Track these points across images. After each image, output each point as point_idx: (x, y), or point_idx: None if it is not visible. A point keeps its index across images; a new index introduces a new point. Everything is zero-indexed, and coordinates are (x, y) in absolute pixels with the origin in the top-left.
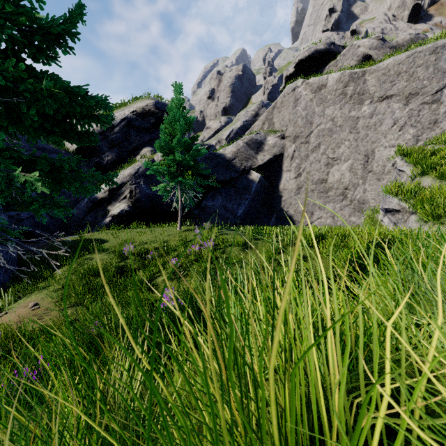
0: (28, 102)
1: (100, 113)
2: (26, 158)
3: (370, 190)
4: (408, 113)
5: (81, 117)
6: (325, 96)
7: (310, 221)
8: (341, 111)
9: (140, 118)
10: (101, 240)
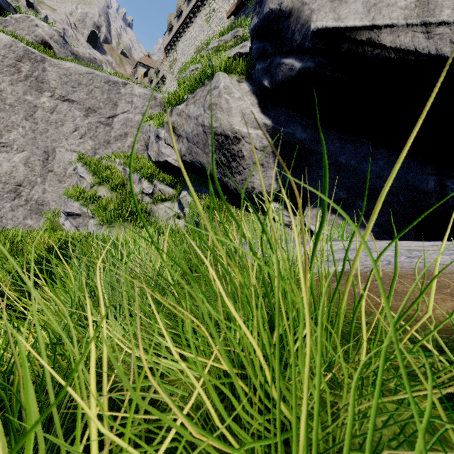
0: None
1: None
2: None
3: (51, 191)
4: (88, 125)
5: None
6: None
7: None
8: (13, 88)
9: None
10: None
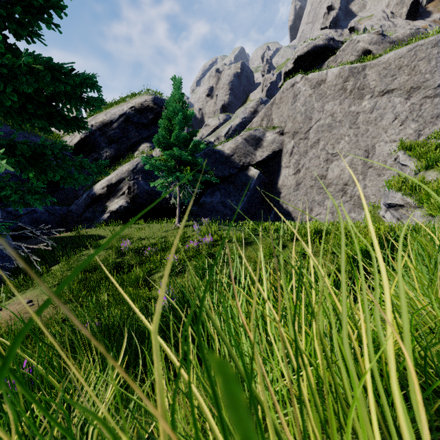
0: (5, 78)
1: (88, 96)
2: (6, 143)
3: (370, 186)
4: (409, 107)
5: (68, 99)
6: (324, 91)
7: (309, 217)
8: (341, 107)
9: (138, 113)
10: (99, 236)
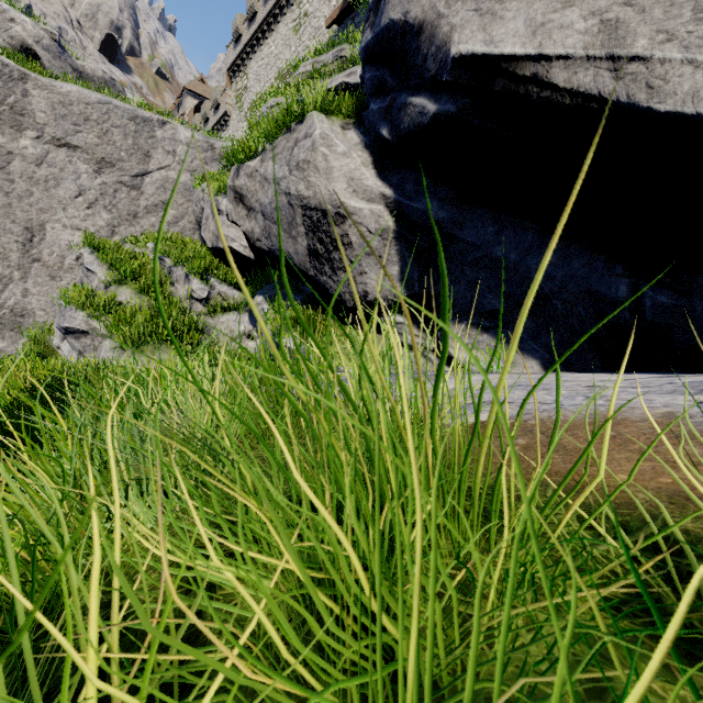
0: None
1: None
2: None
3: (37, 293)
4: (100, 186)
5: None
6: None
7: None
8: None
9: None
10: None
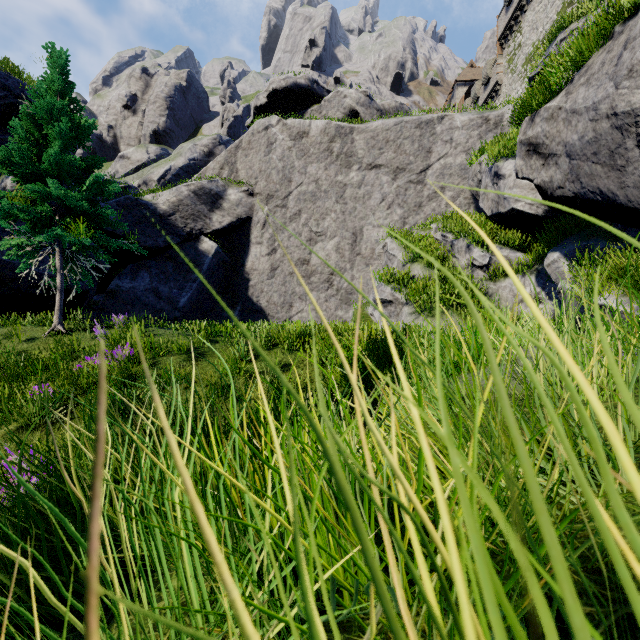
0: None
1: None
2: None
3: (358, 277)
4: (396, 189)
5: None
6: (307, 148)
7: (288, 315)
8: (327, 173)
9: None
10: None
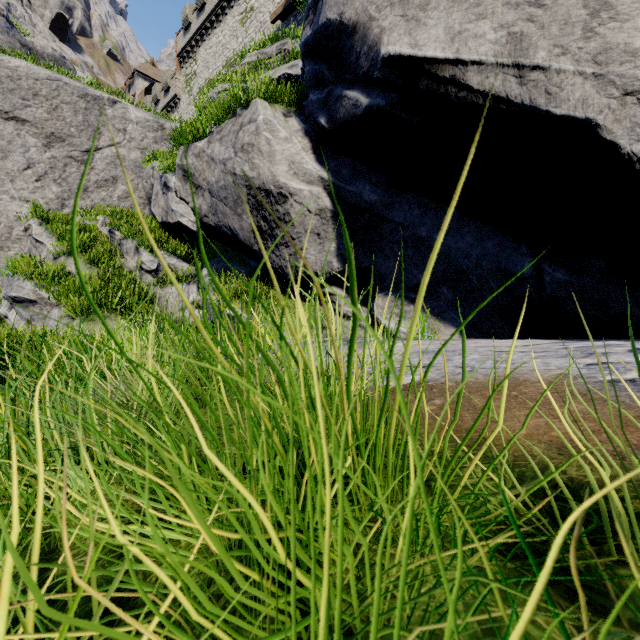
0: None
1: None
2: None
3: None
4: (50, 160)
5: None
6: None
7: None
8: None
9: None
10: None
